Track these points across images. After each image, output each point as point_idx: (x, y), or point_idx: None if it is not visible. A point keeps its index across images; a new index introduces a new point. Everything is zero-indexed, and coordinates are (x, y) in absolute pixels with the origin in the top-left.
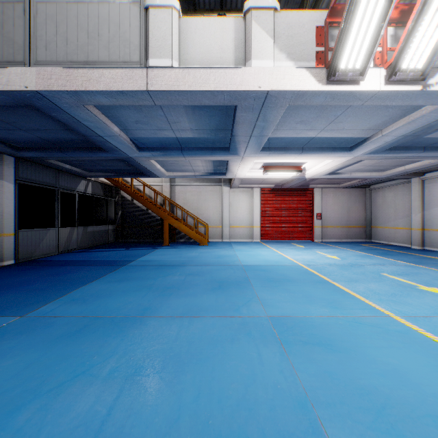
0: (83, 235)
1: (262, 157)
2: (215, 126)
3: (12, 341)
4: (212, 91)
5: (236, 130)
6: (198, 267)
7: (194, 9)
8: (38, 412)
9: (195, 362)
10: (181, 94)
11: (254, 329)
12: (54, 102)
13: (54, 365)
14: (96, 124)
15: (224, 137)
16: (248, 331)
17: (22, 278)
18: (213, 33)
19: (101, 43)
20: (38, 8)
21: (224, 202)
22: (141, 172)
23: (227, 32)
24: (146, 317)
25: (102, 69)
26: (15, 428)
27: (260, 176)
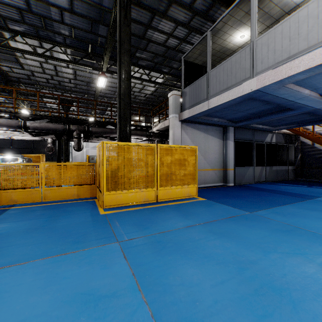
0: (269, 172)
1: None
2: None
3: (251, 222)
4: None
5: None
6: None
7: None
8: (279, 258)
9: None
10: None
11: None
12: (264, 92)
13: (279, 242)
14: (290, 94)
15: None
16: None
17: (241, 193)
18: None
19: (300, 38)
20: (257, 43)
21: None
22: None
23: None
24: None
25: (301, 56)
26: (270, 258)
27: None
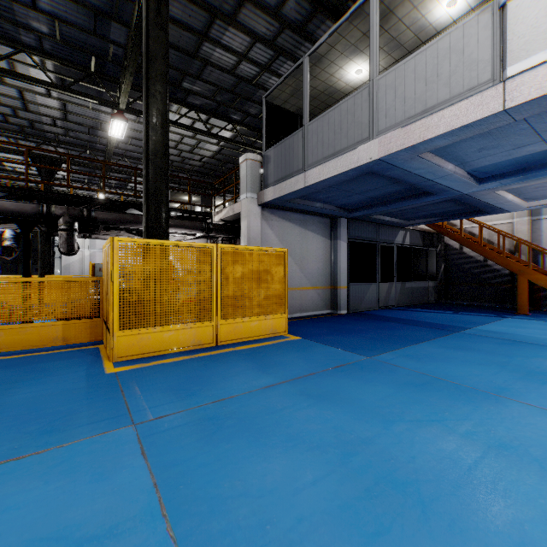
0: (401, 291)
1: None
2: None
3: (369, 374)
4: None
5: None
6: None
7: None
8: (407, 431)
9: None
10: None
11: None
12: (390, 163)
13: (408, 404)
14: (428, 169)
15: None
16: None
17: (357, 326)
18: None
19: (440, 83)
20: (379, 84)
21: None
22: (477, 210)
23: None
24: (503, 398)
25: (442, 110)
26: (393, 432)
27: None
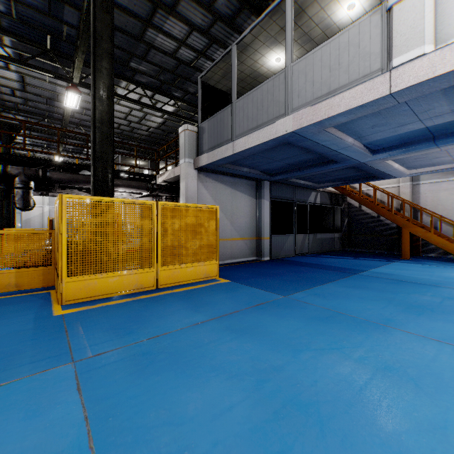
0: (313, 241)
1: None
2: None
3: (284, 310)
4: None
5: None
6: None
7: None
8: (312, 358)
9: None
10: (437, 79)
11: None
12: (302, 135)
13: (314, 335)
14: (332, 141)
15: None
16: None
17: (277, 270)
18: None
19: (341, 70)
20: (293, 69)
21: None
22: (372, 176)
23: None
24: (389, 327)
25: (343, 93)
26: (301, 360)
27: None
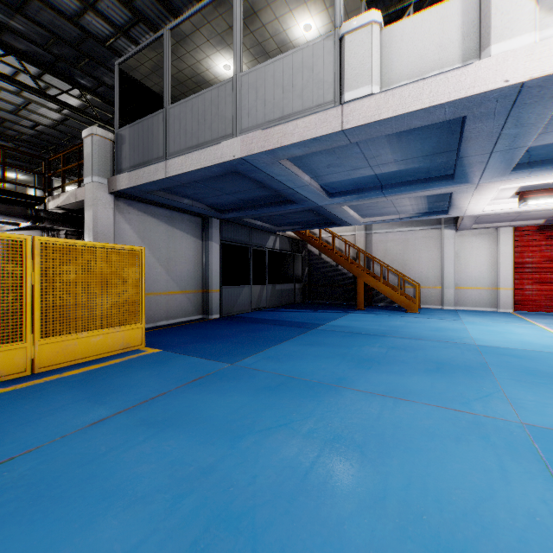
0: (272, 293)
1: (515, 179)
2: (430, 150)
3: (228, 383)
4: (426, 108)
5: (465, 149)
6: (404, 340)
7: (399, 0)
8: (254, 445)
9: (403, 449)
10: (383, 123)
11: (494, 434)
12: (253, 165)
13: (261, 411)
14: (288, 177)
15: (444, 161)
16: (484, 434)
17: (227, 331)
18: (427, 31)
19: (295, 93)
20: (242, 80)
21: (446, 252)
22: (330, 222)
23: (449, 21)
24: (341, 388)
25: (296, 120)
26: (240, 450)
27: (512, 209)
